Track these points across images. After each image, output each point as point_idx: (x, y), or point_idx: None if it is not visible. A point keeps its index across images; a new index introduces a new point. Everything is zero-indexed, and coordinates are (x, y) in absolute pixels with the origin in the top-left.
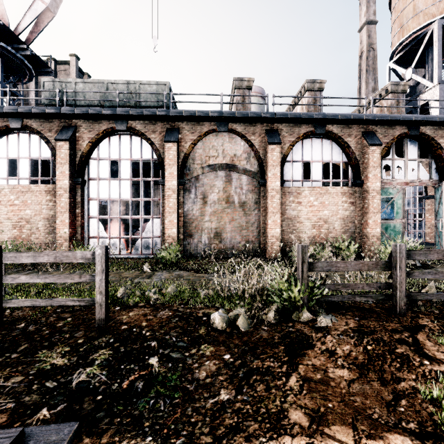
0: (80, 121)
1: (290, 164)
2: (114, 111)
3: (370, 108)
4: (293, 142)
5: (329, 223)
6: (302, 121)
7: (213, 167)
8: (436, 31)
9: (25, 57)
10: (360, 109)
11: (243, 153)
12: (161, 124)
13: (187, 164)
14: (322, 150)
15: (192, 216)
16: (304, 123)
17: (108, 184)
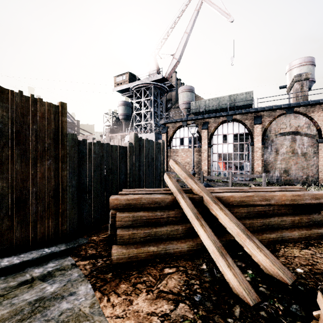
0: (210, 119)
1: None
2: (228, 113)
3: None
4: None
5: None
6: None
7: (283, 134)
8: None
9: (166, 86)
10: None
11: (305, 124)
12: (250, 115)
13: (266, 133)
14: None
15: (269, 161)
16: None
17: (222, 146)
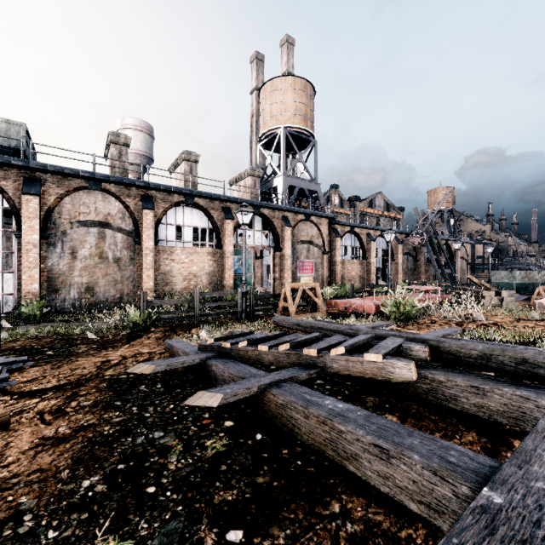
0: None
1: (165, 226)
2: None
3: (240, 182)
4: (167, 209)
5: (197, 276)
6: (174, 193)
7: (84, 223)
8: (282, 135)
9: None
10: (234, 180)
11: (118, 213)
12: (16, 172)
13: (52, 217)
14: (192, 217)
15: (58, 271)
16: (177, 194)
17: None
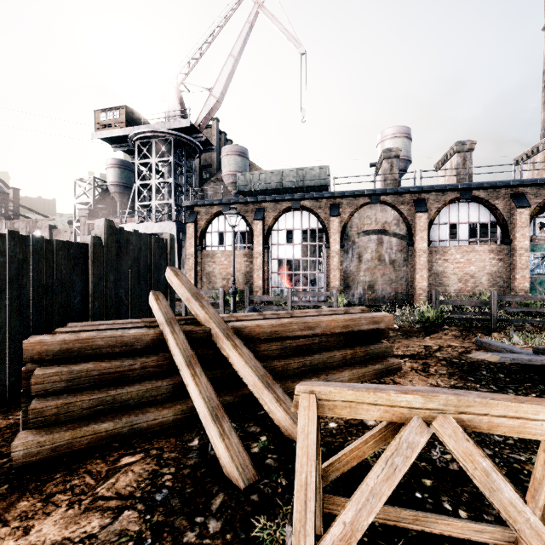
0: (267, 204)
1: (436, 227)
2: (293, 196)
3: (534, 157)
4: (439, 208)
5: (475, 277)
6: (448, 190)
7: (367, 233)
8: None
9: (198, 142)
10: (522, 156)
11: (393, 220)
12: (325, 202)
13: (346, 231)
14: (468, 213)
15: (349, 271)
16: (450, 191)
17: (285, 248)
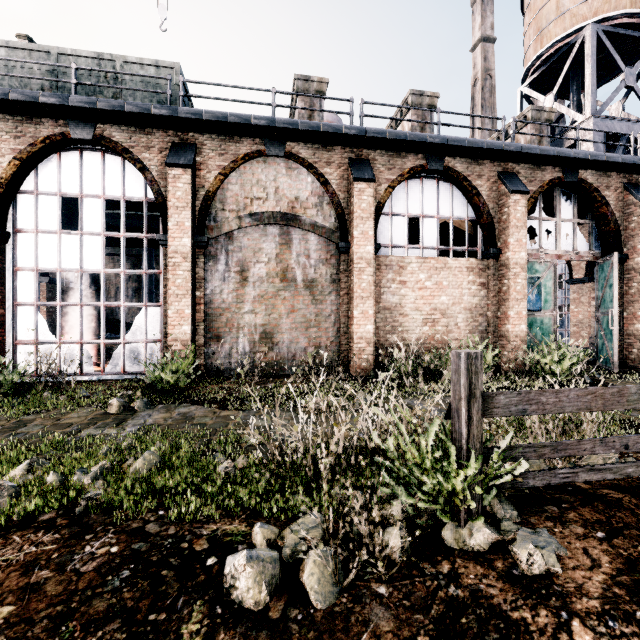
0: None
1: (388, 219)
2: (65, 99)
3: None
4: (394, 182)
5: (448, 316)
6: (409, 148)
7: (258, 217)
8: (588, 40)
9: None
10: None
11: (312, 196)
12: (161, 135)
13: (212, 209)
14: (437, 199)
15: (221, 303)
16: (412, 151)
17: (57, 241)
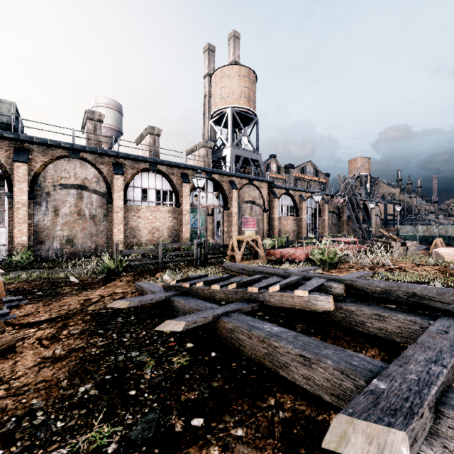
0: None
1: (132, 189)
2: None
3: (195, 152)
4: (134, 174)
5: (160, 230)
6: (141, 161)
7: (65, 186)
8: (229, 114)
9: None
10: (190, 150)
11: (94, 178)
12: (7, 143)
13: (38, 181)
14: (155, 181)
15: (43, 225)
16: (142, 162)
17: None
